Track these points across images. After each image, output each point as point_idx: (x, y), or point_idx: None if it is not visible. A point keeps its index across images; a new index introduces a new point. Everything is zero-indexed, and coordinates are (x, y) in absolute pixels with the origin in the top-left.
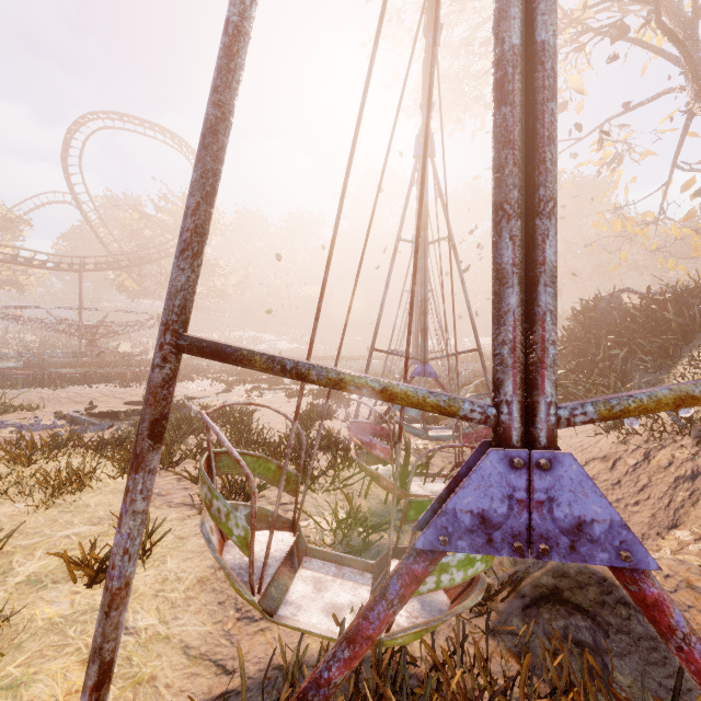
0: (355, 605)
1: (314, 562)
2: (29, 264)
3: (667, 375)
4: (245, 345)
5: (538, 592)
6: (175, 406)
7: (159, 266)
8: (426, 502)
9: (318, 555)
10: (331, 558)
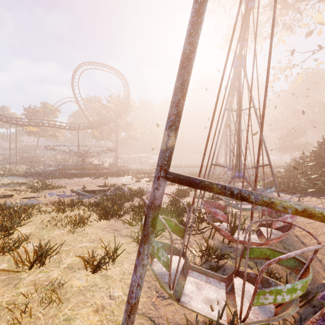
0: (219, 300)
1: (194, 273)
2: (59, 127)
3: None
4: (144, 160)
5: (324, 305)
6: (118, 188)
7: (108, 126)
8: (255, 248)
9: (195, 270)
10: (202, 272)
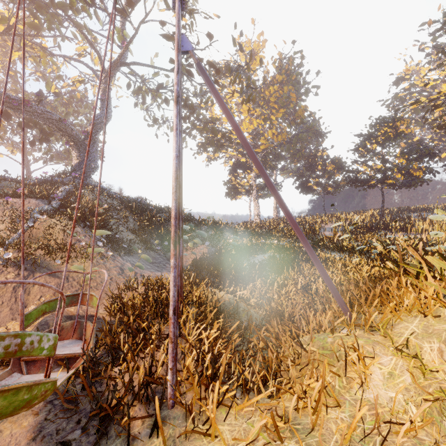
0: (40, 377)
1: None
2: None
3: None
4: None
5: None
6: None
7: None
8: (33, 311)
9: None
10: None
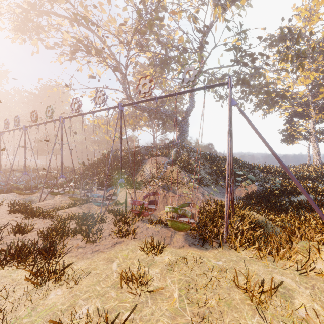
0: None
1: None
2: None
3: (139, 175)
4: None
5: None
6: None
7: None
8: (179, 206)
9: None
10: None
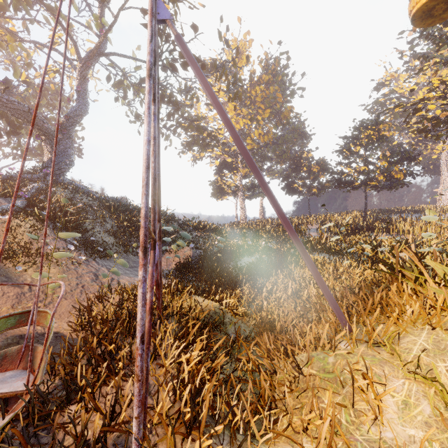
0: None
1: None
2: None
3: None
4: None
5: None
6: None
7: None
8: None
9: None
10: None
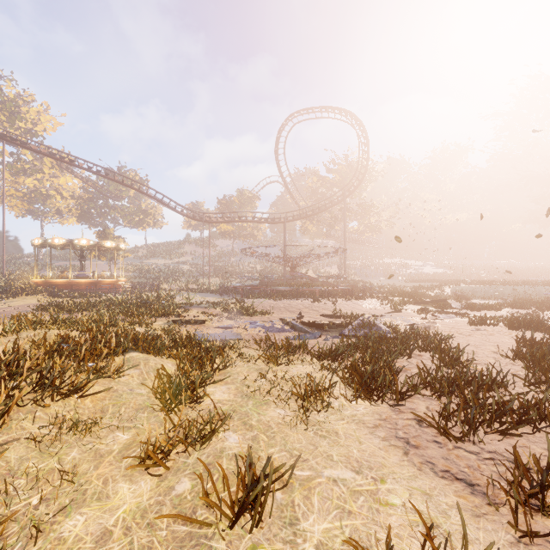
0: None
1: None
2: (259, 221)
3: None
4: (394, 270)
5: None
6: (367, 324)
7: (330, 213)
8: None
9: None
10: None
